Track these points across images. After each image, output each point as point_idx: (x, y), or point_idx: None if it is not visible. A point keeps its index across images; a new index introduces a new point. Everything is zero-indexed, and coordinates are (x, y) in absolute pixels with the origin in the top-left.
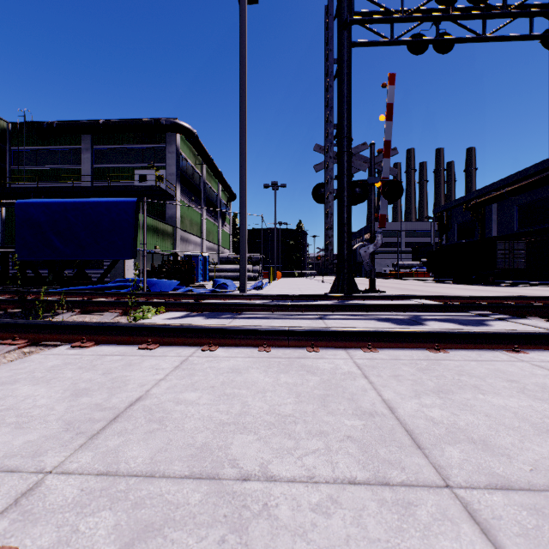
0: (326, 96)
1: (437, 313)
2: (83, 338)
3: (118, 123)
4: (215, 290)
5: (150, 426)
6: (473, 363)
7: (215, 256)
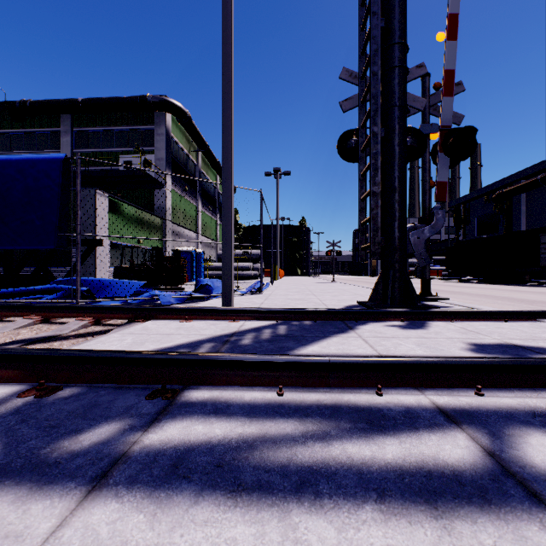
0: None
1: None
2: None
3: (99, 101)
4: (193, 295)
5: None
6: None
7: (213, 253)
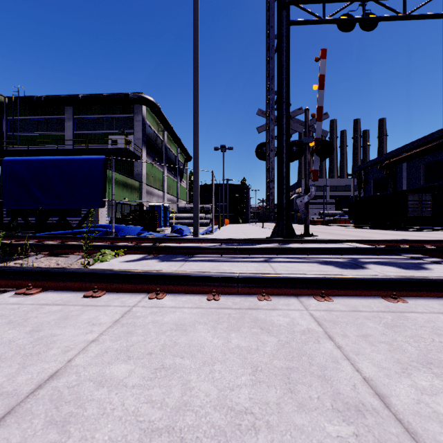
0: (267, 68)
1: (372, 256)
2: (29, 284)
3: (95, 97)
4: (173, 234)
5: (45, 437)
6: (442, 316)
7: (175, 207)
